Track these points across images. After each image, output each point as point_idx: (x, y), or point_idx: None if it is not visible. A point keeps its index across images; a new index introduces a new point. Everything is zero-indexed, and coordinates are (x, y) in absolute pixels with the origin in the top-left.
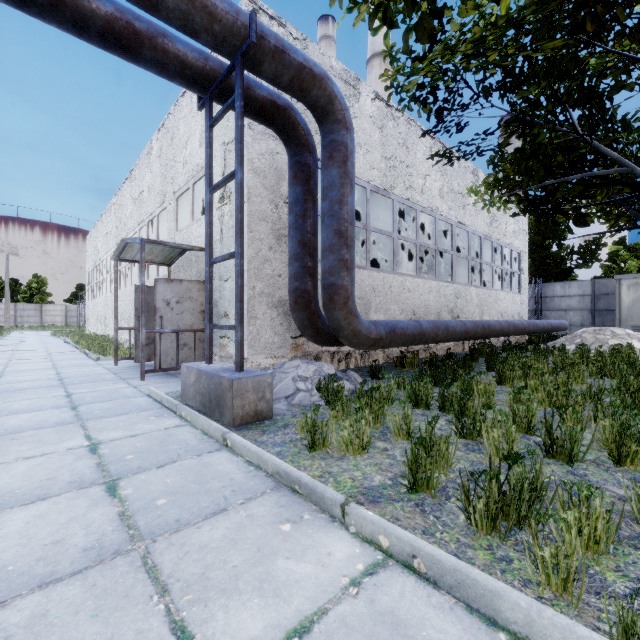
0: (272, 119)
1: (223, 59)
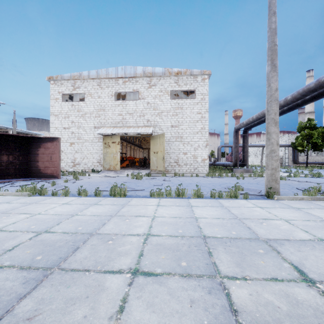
0: (290, 147)
1: (284, 138)
